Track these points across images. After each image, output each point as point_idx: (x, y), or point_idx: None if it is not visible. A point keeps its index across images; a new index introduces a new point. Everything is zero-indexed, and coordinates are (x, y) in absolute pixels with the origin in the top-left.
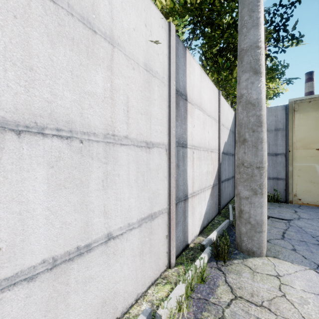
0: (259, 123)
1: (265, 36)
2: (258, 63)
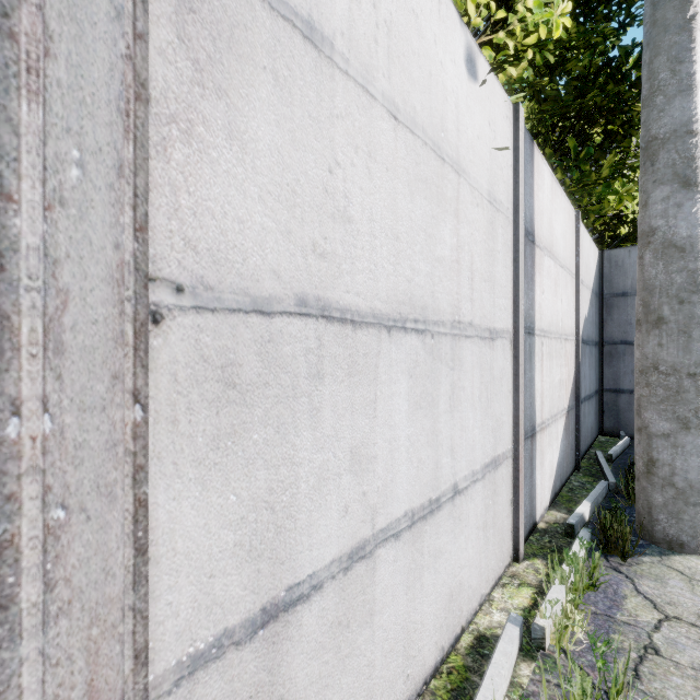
0: (695, 285)
1: None
2: (693, 164)
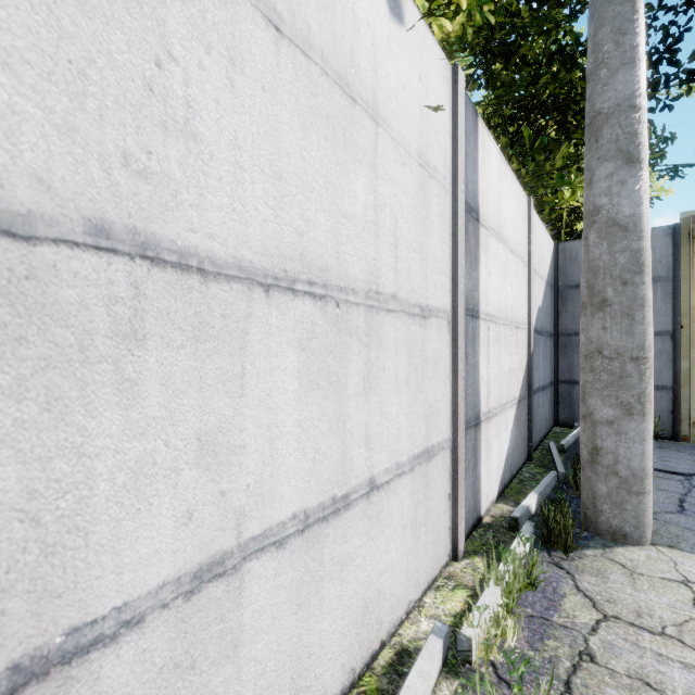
0: (638, 266)
1: None
2: (636, 140)
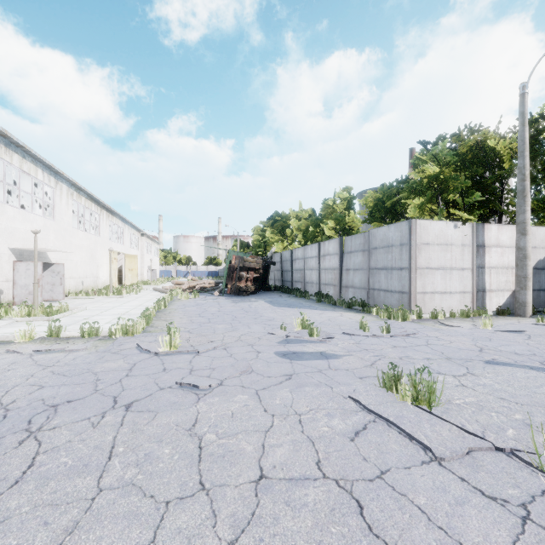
0: (524, 257)
1: None
2: (524, 230)
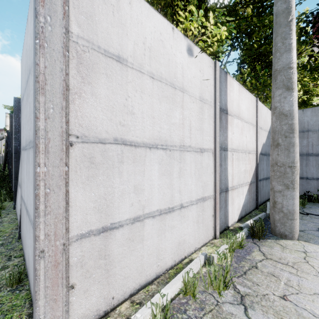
0: (291, 130)
1: (305, 42)
2: (290, 80)
